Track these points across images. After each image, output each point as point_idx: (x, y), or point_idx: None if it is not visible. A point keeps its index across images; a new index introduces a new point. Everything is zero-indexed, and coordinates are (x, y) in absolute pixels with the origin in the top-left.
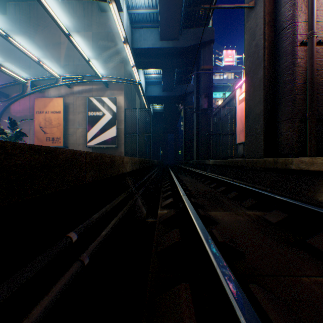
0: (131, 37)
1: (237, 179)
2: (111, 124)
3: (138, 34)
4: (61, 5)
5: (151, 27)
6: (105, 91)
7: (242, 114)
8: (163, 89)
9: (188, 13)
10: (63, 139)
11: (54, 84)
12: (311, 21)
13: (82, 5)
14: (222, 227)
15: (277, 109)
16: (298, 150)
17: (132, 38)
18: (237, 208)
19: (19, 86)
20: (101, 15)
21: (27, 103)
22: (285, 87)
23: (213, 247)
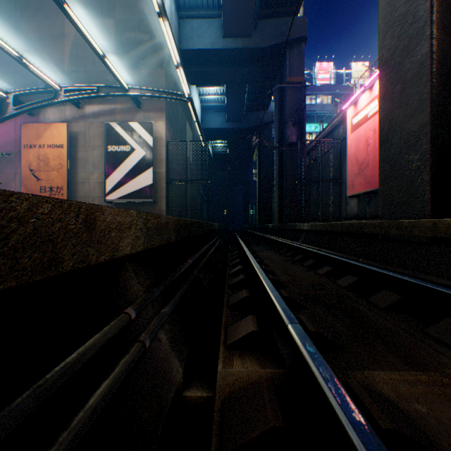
0: (178, 32)
1: (366, 258)
2: (144, 165)
3: (189, 27)
4: None
5: (209, 16)
6: (136, 113)
7: (358, 148)
8: (228, 117)
9: None
10: (67, 189)
11: (51, 99)
12: None
13: None
14: None
15: None
16: None
17: (180, 34)
18: (432, 349)
19: None
20: None
21: (11, 133)
22: None
23: None
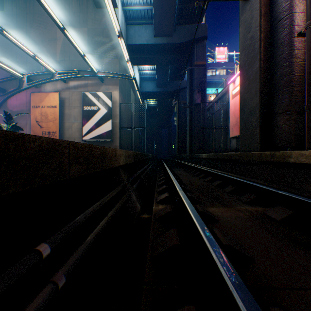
0: (126, 33)
1: (232, 173)
2: (106, 118)
3: (133, 30)
4: (57, 1)
5: (145, 24)
6: (100, 86)
7: (235, 109)
8: (157, 84)
9: (182, 10)
10: (59, 133)
11: (50, 78)
12: (310, 11)
13: (77, 1)
14: (223, 225)
15: (274, 101)
16: (295, 143)
17: (127, 35)
18: (236, 203)
19: (16, 81)
20: (96, 12)
21: (24, 98)
22: (282, 79)
23: (223, 257)
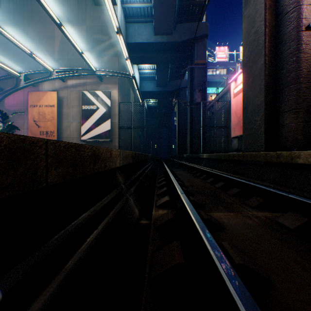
0: (125, 32)
1: (235, 174)
2: (105, 118)
3: (132, 28)
4: None
5: (145, 22)
6: (99, 84)
7: (237, 108)
8: (157, 84)
9: (182, 7)
10: (57, 133)
11: (47, 77)
12: None
13: None
14: (231, 234)
15: (279, 99)
16: (303, 143)
17: (127, 33)
18: (242, 207)
19: (13, 80)
20: (95, 9)
21: (21, 97)
22: (288, 75)
23: (243, 291)
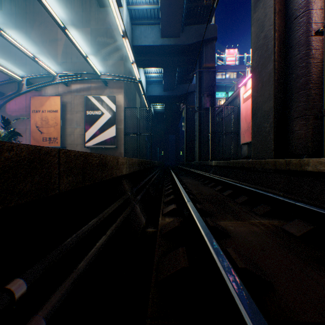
0: (131, 34)
1: (244, 182)
2: (110, 123)
3: (138, 31)
4: (58, 0)
5: (151, 24)
6: (104, 89)
7: (247, 113)
8: (164, 88)
9: (190, 9)
10: (60, 139)
11: (50, 81)
12: None
13: (80, 0)
14: (237, 241)
15: (289, 105)
16: (312, 150)
17: (133, 35)
18: (250, 215)
19: (15, 84)
20: (99, 11)
21: (23, 102)
22: (298, 81)
23: (241, 289)
